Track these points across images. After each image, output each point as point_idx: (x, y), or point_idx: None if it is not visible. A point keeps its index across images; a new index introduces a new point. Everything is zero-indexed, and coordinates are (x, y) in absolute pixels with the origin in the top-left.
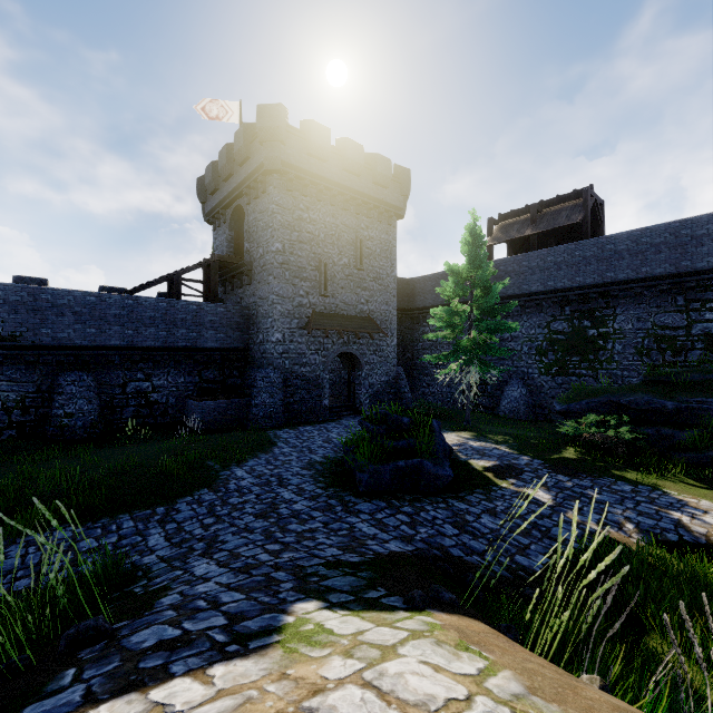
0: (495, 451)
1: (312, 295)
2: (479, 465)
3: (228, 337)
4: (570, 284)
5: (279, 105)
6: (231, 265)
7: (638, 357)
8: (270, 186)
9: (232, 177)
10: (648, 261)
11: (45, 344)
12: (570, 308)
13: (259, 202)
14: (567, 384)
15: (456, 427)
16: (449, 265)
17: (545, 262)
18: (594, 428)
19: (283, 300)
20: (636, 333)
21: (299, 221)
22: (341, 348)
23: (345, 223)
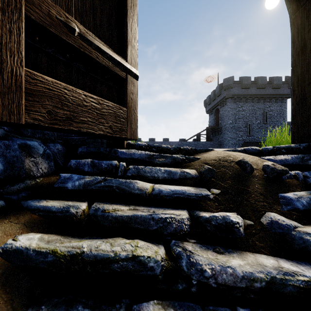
0: None
1: (243, 136)
2: None
3: None
4: None
5: (230, 77)
6: (214, 128)
7: None
8: (227, 102)
9: (215, 100)
10: None
11: None
12: None
13: (224, 107)
14: None
15: None
16: None
17: None
18: None
19: (232, 139)
20: None
21: (238, 111)
22: None
23: (258, 107)
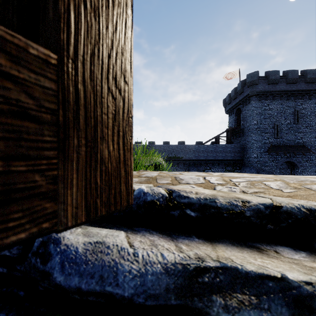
0: None
1: (270, 138)
2: None
3: (235, 155)
4: None
5: (255, 72)
6: (235, 130)
7: None
8: (251, 101)
9: (236, 98)
10: None
11: (187, 159)
12: None
13: (247, 106)
14: None
15: None
16: None
17: None
18: None
19: (257, 142)
20: None
21: (264, 110)
22: (285, 159)
23: (288, 105)
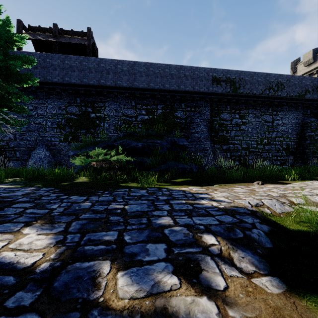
0: None
1: None
2: None
3: None
4: (80, 82)
5: None
6: None
7: (116, 131)
8: None
9: None
10: (121, 78)
11: None
12: (80, 98)
13: None
14: None
15: None
16: None
17: (63, 63)
18: (102, 156)
19: None
20: (115, 118)
21: None
22: None
23: None
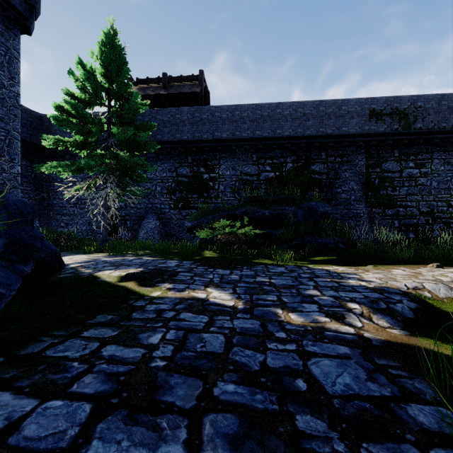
0: (136, 261)
1: None
2: (112, 275)
3: None
4: (192, 138)
5: None
6: None
7: (233, 194)
8: None
9: None
10: (239, 127)
11: None
12: (192, 157)
13: None
14: (190, 216)
15: (90, 251)
16: (80, 59)
17: (174, 118)
18: (228, 228)
19: None
20: (232, 178)
21: None
22: None
23: None
